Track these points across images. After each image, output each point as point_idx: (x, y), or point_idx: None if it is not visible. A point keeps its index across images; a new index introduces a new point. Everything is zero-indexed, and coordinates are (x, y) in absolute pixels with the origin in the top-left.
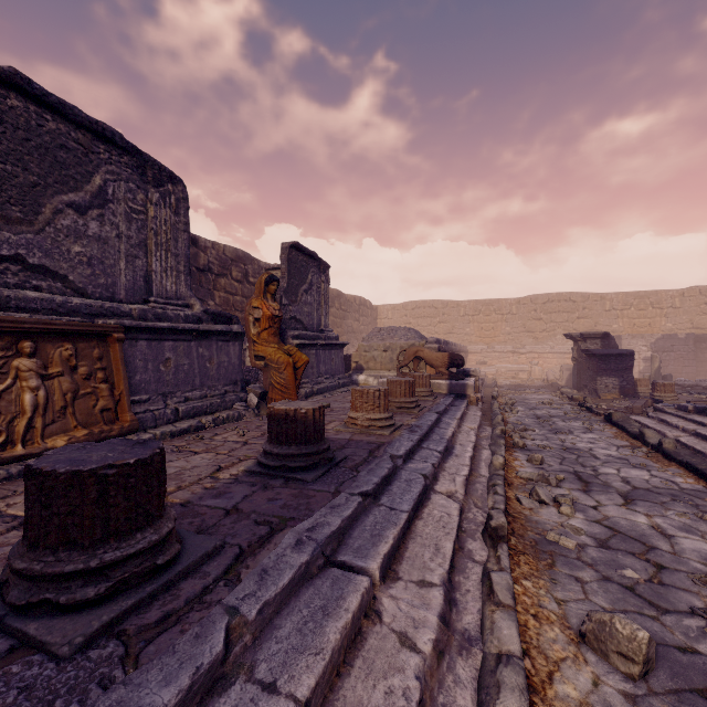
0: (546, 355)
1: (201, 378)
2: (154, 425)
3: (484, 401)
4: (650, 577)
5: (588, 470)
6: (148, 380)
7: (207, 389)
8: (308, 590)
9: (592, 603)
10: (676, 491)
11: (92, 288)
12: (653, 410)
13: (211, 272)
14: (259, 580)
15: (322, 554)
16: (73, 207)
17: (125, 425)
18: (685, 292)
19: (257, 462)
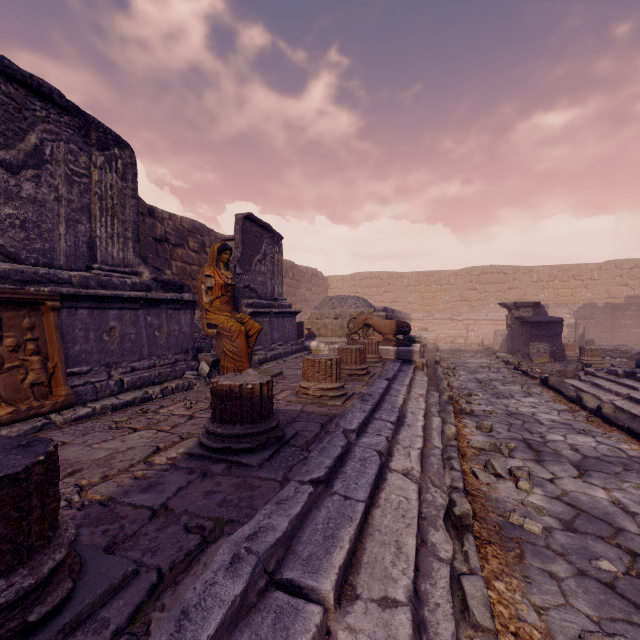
0: (481, 321)
1: (149, 347)
2: (94, 398)
3: (428, 366)
4: (626, 568)
5: (536, 436)
6: (89, 350)
7: (156, 358)
8: (243, 635)
9: (575, 610)
10: (625, 459)
11: (26, 253)
12: (584, 374)
13: (168, 242)
14: (174, 631)
15: (263, 571)
16: (3, 165)
17: (59, 400)
18: (602, 265)
19: (199, 442)
